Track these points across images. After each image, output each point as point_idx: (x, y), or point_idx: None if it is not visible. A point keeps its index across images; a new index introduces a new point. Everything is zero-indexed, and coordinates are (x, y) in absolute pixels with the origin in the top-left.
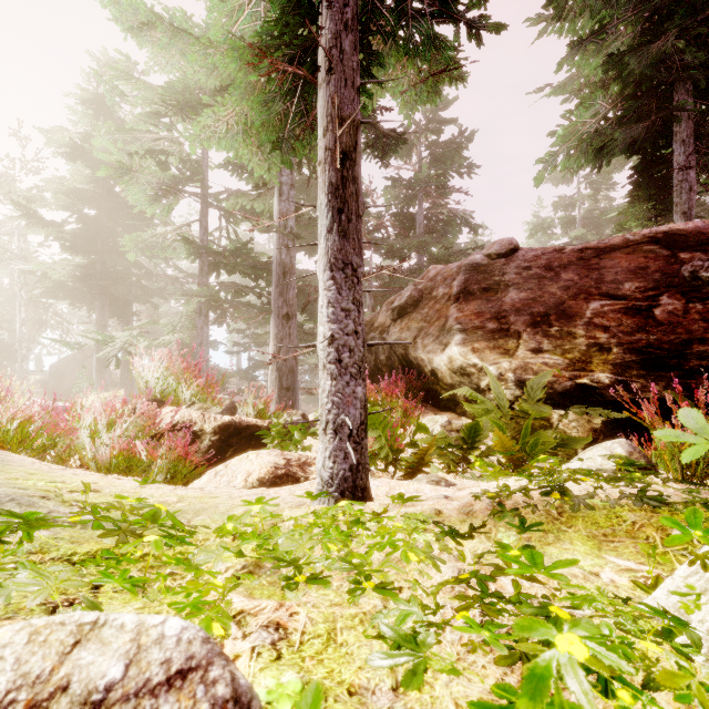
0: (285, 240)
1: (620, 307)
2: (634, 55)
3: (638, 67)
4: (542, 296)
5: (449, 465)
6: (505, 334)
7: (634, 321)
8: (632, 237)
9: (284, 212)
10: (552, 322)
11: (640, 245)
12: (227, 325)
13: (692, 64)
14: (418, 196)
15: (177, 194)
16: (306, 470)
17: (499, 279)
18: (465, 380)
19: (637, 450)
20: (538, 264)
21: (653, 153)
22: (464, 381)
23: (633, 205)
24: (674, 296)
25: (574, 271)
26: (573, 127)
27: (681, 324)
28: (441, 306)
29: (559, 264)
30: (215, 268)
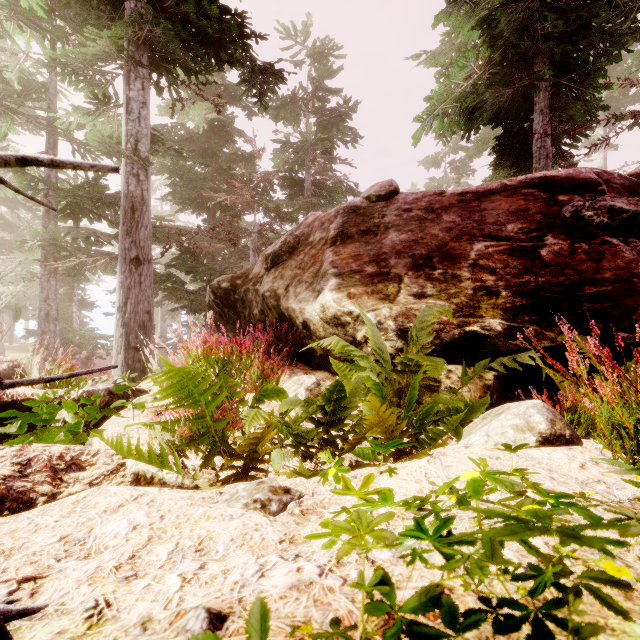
0: (134, 169)
1: (505, 248)
2: (505, 12)
3: (507, 28)
4: (424, 237)
5: (302, 454)
6: (385, 277)
7: (520, 263)
8: (509, 182)
9: (133, 134)
10: (435, 265)
11: (519, 189)
12: (86, 278)
13: (551, 35)
14: (305, 161)
15: (9, 115)
16: (63, 478)
17: (378, 221)
18: (340, 331)
19: (558, 416)
20: (419, 206)
21: (514, 124)
22: (339, 333)
23: (497, 172)
24: (558, 236)
25: (455, 213)
26: (446, 93)
27: (569, 264)
28: (317, 251)
29: (441, 206)
30: (71, 213)
